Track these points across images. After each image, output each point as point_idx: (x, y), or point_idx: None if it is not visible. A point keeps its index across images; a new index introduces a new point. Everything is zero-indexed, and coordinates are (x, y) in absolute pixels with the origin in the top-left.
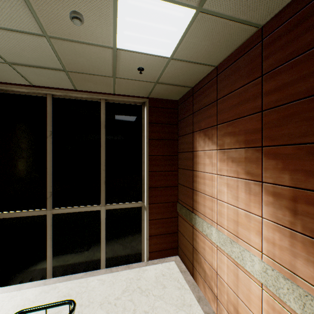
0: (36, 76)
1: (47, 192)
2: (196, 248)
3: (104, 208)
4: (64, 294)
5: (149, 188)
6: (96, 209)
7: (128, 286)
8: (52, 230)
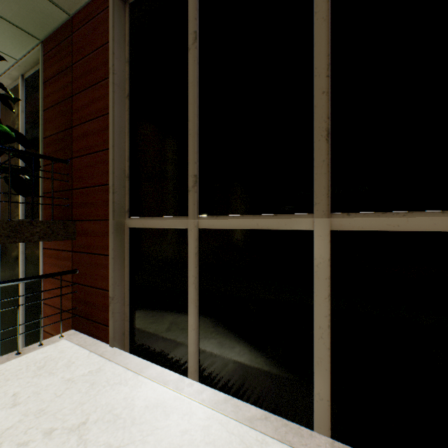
0: None
1: (188, 175)
2: None
3: (325, 225)
4: None
5: None
6: (298, 226)
7: None
8: (199, 268)
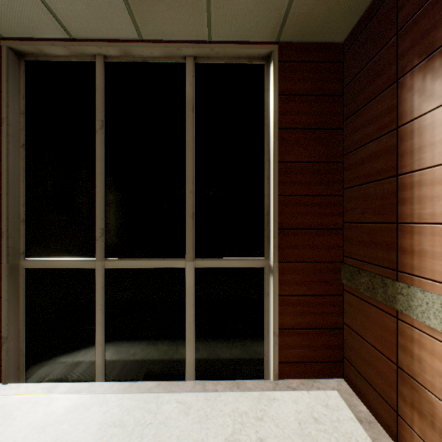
0: (68, 3)
1: (96, 228)
2: (413, 374)
3: (192, 265)
4: (113, 419)
5: (279, 230)
6: (177, 265)
7: (236, 432)
8: (105, 297)
